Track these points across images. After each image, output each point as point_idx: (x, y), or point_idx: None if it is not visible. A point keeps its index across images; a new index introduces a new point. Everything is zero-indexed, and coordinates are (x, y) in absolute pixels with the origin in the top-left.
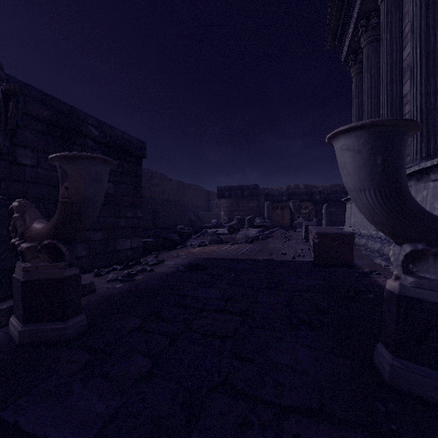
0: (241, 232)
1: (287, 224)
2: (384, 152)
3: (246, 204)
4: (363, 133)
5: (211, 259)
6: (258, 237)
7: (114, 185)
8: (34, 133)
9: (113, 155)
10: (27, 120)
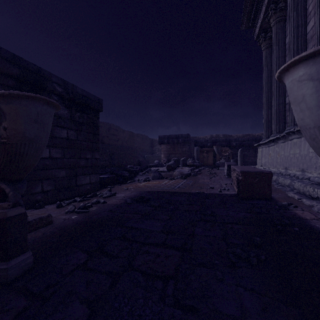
0: (177, 170)
1: (211, 163)
2: None
3: (180, 149)
4: None
5: (153, 192)
6: (190, 174)
7: (76, 133)
8: (5, 88)
9: (75, 109)
10: None
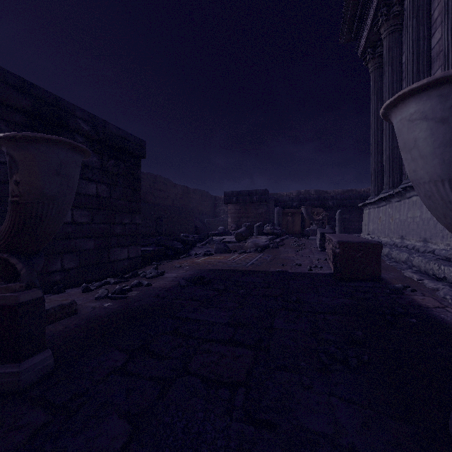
0: (250, 240)
1: (297, 231)
2: None
3: (255, 211)
4: None
5: (217, 270)
6: (268, 246)
7: (108, 188)
8: (11, 126)
9: (108, 154)
10: (1, 110)
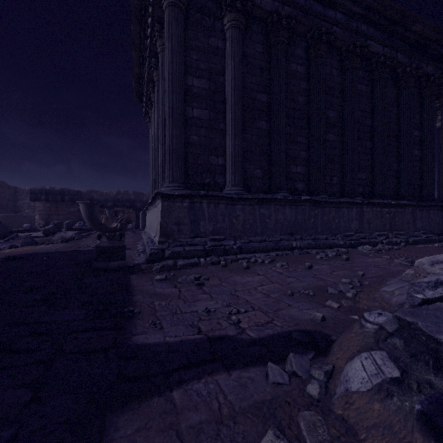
0: (57, 234)
1: None
2: (89, 209)
3: (67, 209)
4: (84, 204)
5: (26, 254)
6: (74, 238)
7: None
8: None
9: None
10: None
